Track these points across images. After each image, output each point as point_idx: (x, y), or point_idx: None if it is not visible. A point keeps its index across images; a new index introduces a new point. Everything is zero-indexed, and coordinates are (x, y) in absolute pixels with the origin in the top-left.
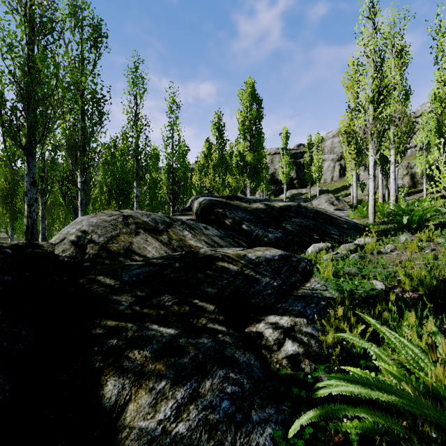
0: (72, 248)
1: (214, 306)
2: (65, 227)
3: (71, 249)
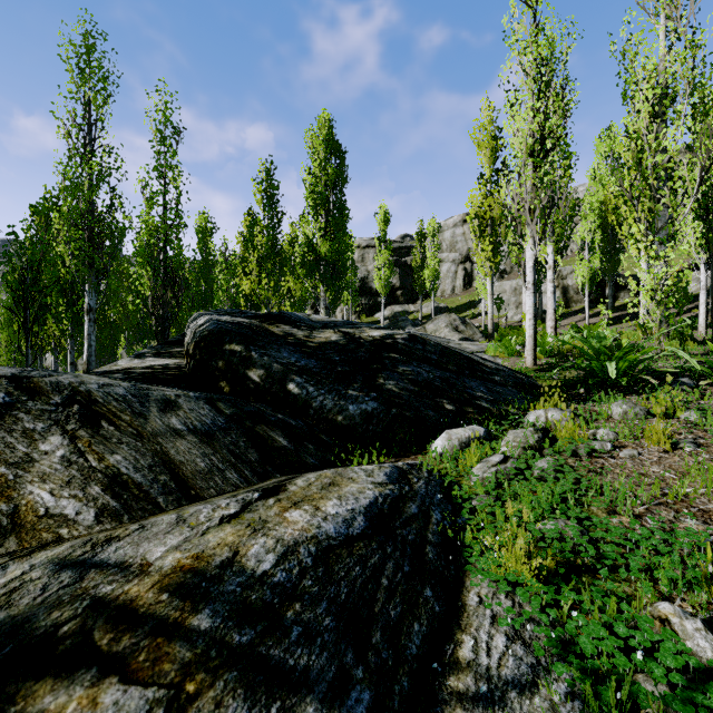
0: None
1: None
2: None
3: None
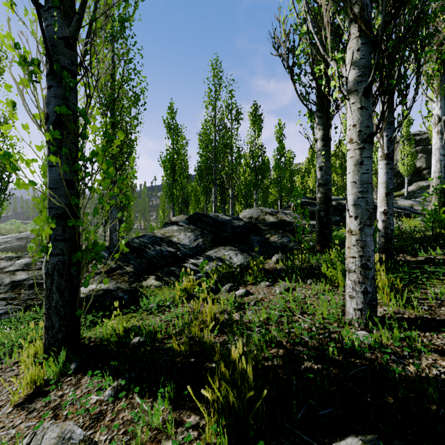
0: (248, 219)
1: (289, 232)
2: (242, 213)
3: (247, 219)
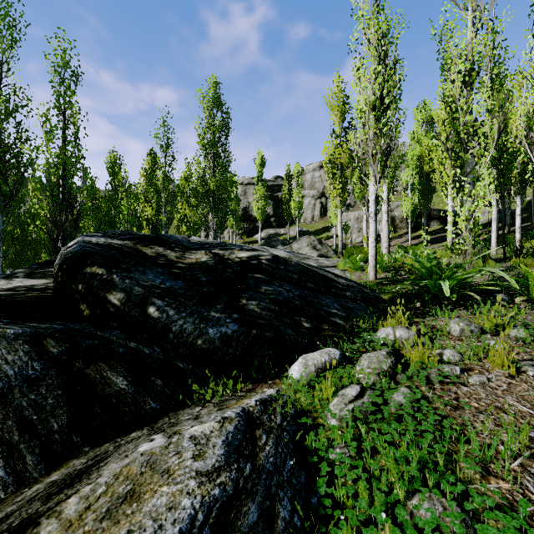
0: None
1: None
2: None
3: None
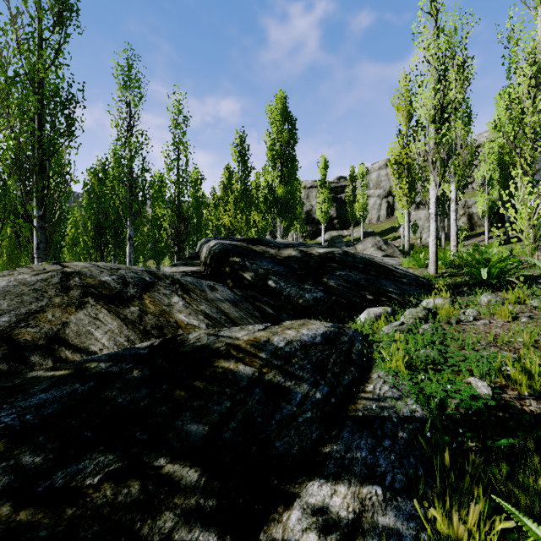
0: None
1: (198, 470)
2: None
3: None
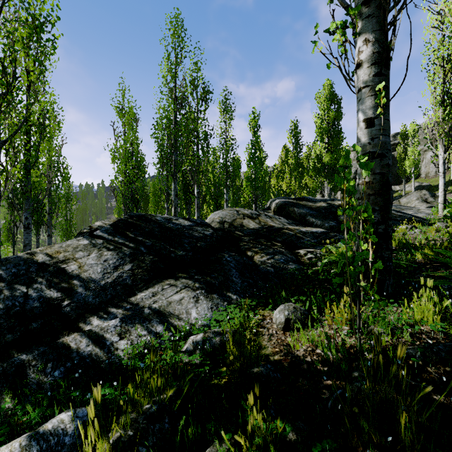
0: (218, 224)
1: (280, 244)
2: (210, 216)
3: (218, 224)
